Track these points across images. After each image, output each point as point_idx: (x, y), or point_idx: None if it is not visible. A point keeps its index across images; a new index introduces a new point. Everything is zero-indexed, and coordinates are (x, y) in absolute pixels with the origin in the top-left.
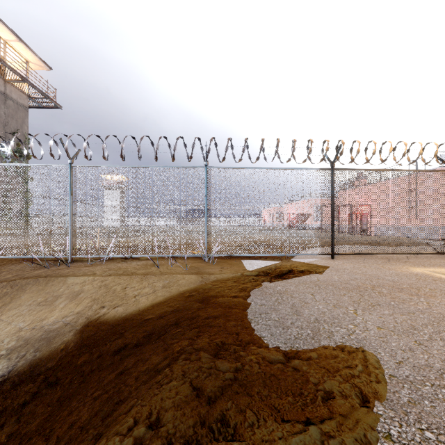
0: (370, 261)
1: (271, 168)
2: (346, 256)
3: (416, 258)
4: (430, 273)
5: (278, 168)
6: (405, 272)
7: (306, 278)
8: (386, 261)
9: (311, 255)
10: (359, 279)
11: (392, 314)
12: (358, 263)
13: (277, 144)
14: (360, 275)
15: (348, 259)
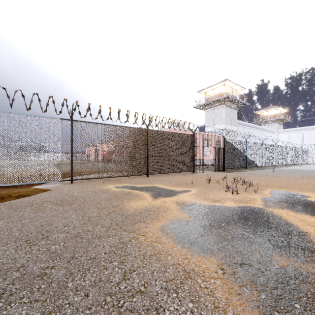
0: (96, 182)
1: (12, 113)
2: (88, 180)
3: (129, 178)
4: (111, 188)
5: (20, 114)
6: (97, 189)
7: (2, 202)
8: (106, 182)
9: (61, 182)
10: (51, 197)
11: (0, 224)
12: (83, 185)
13: (22, 94)
14: (59, 194)
15: (82, 183)
